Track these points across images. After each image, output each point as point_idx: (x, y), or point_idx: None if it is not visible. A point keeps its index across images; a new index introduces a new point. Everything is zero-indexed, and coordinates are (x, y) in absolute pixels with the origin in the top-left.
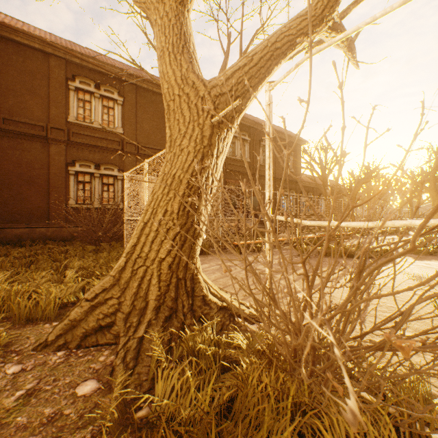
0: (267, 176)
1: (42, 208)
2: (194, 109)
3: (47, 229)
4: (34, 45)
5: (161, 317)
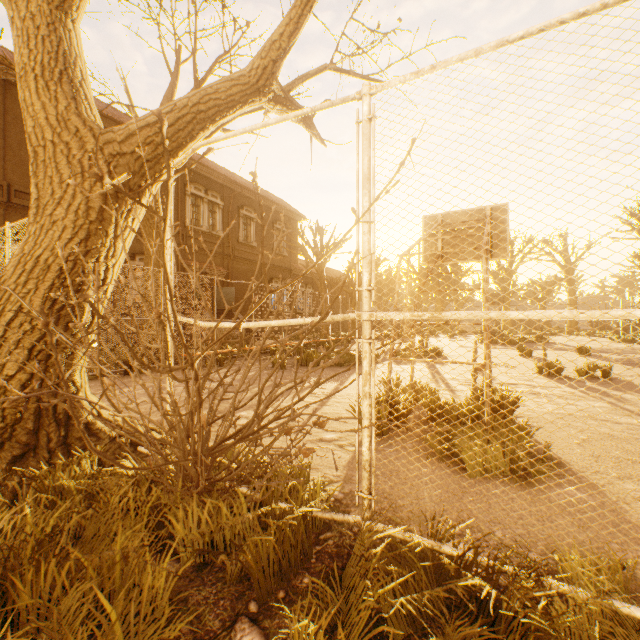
0: (170, 270)
1: None
2: (78, 167)
3: None
4: None
5: (6, 458)
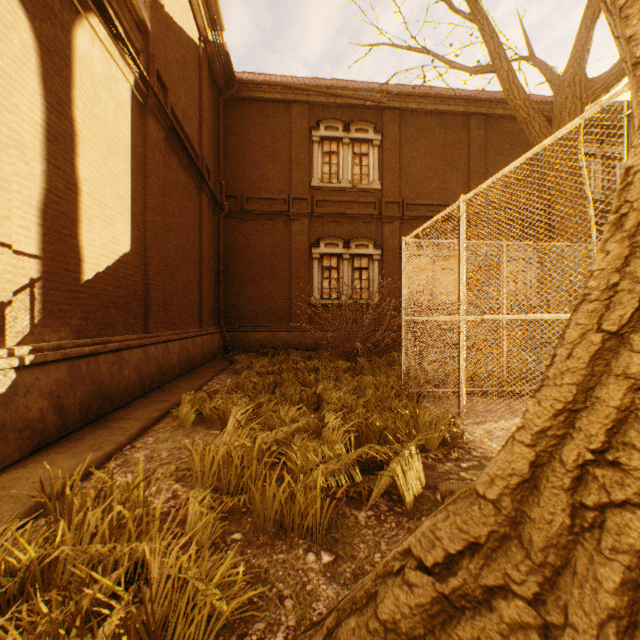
0: None
1: (283, 306)
2: None
3: (288, 333)
4: (275, 97)
5: None
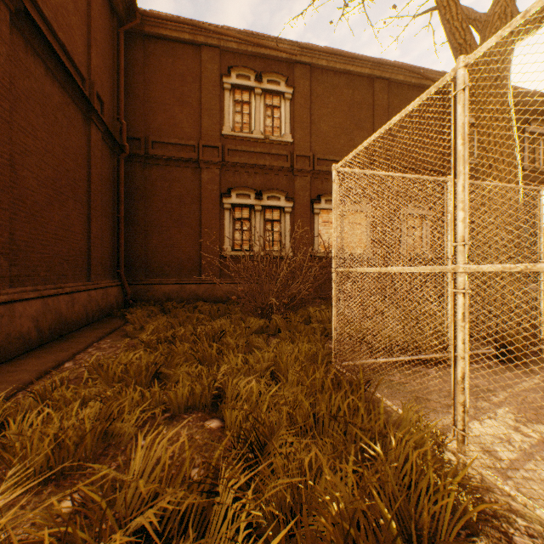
0: None
1: (193, 257)
2: None
3: (198, 286)
4: (184, 37)
5: None
